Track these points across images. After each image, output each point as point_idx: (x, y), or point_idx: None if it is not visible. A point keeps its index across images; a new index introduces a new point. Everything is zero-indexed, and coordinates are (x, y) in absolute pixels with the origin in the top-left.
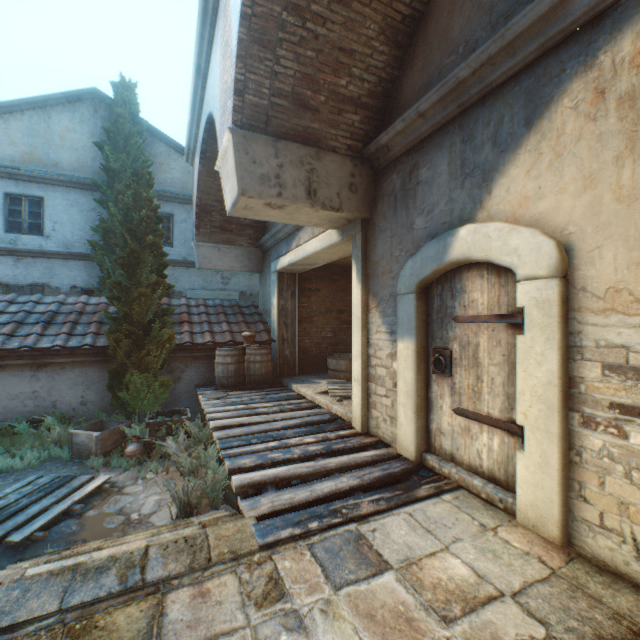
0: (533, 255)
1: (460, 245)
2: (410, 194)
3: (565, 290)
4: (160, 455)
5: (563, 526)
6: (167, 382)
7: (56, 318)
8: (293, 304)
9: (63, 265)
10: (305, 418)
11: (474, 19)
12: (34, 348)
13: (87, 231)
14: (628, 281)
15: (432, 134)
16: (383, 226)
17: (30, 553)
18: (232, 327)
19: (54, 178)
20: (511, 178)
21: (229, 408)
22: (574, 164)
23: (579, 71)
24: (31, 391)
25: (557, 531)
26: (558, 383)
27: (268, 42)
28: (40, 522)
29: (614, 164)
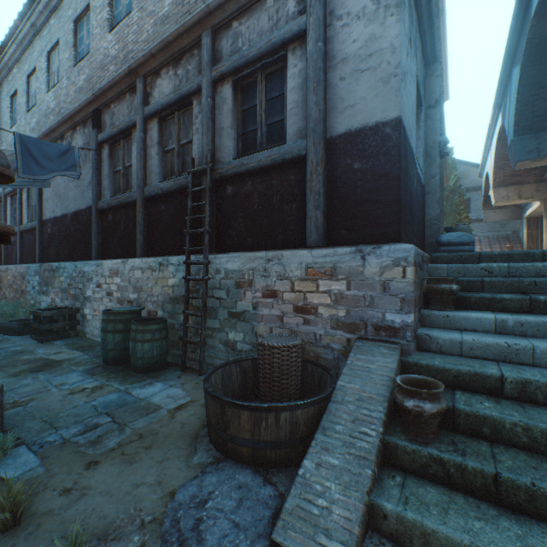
0: None
1: None
2: None
3: None
4: None
5: None
6: None
7: None
8: (536, 232)
9: None
10: None
11: None
12: None
13: None
14: None
15: None
16: None
17: None
18: (501, 245)
19: None
20: None
21: None
22: None
23: None
24: None
25: None
26: None
27: (501, 168)
28: None
29: None
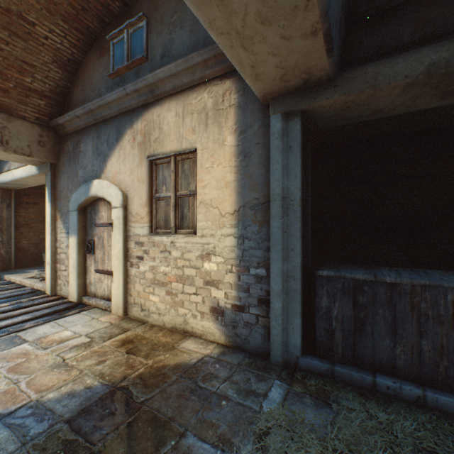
0: (116, 198)
1: (95, 189)
2: (77, 156)
3: (126, 213)
4: None
5: (125, 308)
6: None
7: None
8: (9, 213)
9: None
10: (7, 294)
11: (101, 81)
12: None
13: None
14: (140, 211)
15: (86, 128)
16: (64, 170)
17: None
18: None
19: None
20: (113, 162)
21: None
22: (129, 163)
23: (130, 127)
24: None
25: (122, 311)
26: (123, 251)
27: None
28: None
29: (137, 167)
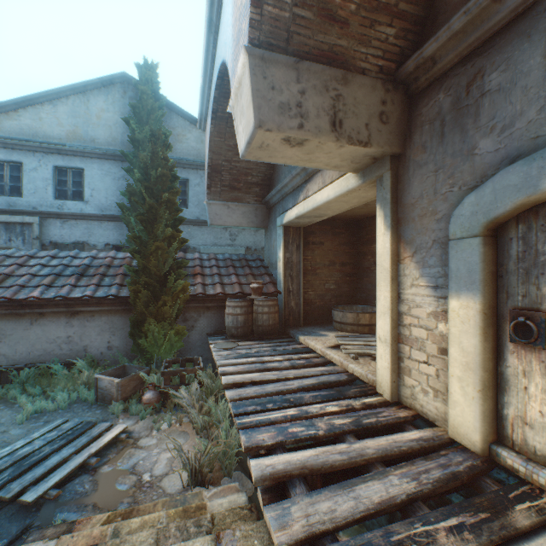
0: None
1: None
2: (468, 112)
3: None
4: (174, 404)
5: None
6: (181, 331)
7: (88, 271)
8: (298, 257)
9: (99, 226)
10: (320, 377)
11: None
12: (67, 298)
13: (118, 196)
14: None
15: (511, 22)
16: (422, 160)
17: (40, 517)
18: (240, 279)
19: (91, 152)
20: None
21: (240, 361)
22: None
23: None
24: (66, 336)
25: None
26: None
27: None
28: (55, 478)
29: None
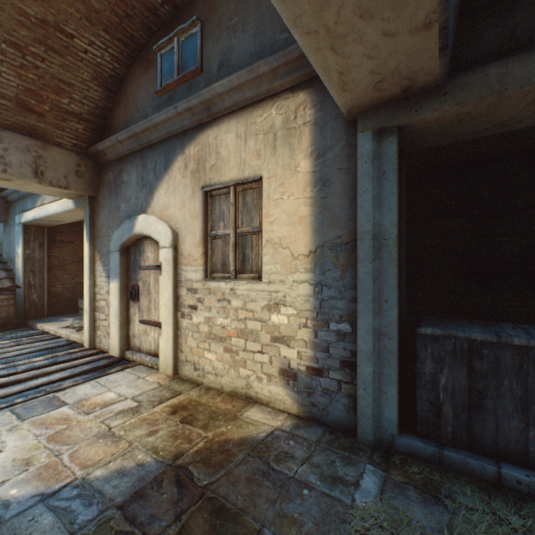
0: (165, 236)
1: (139, 225)
2: (119, 187)
3: (176, 254)
4: None
5: (175, 366)
6: None
7: None
8: (42, 254)
9: None
10: (42, 346)
11: (147, 99)
12: None
13: None
14: (193, 252)
15: (129, 155)
16: (104, 204)
17: None
18: None
19: None
20: (160, 194)
21: None
22: (180, 195)
23: (181, 152)
24: None
25: (172, 369)
26: (173, 298)
27: None
28: None
29: (190, 200)
